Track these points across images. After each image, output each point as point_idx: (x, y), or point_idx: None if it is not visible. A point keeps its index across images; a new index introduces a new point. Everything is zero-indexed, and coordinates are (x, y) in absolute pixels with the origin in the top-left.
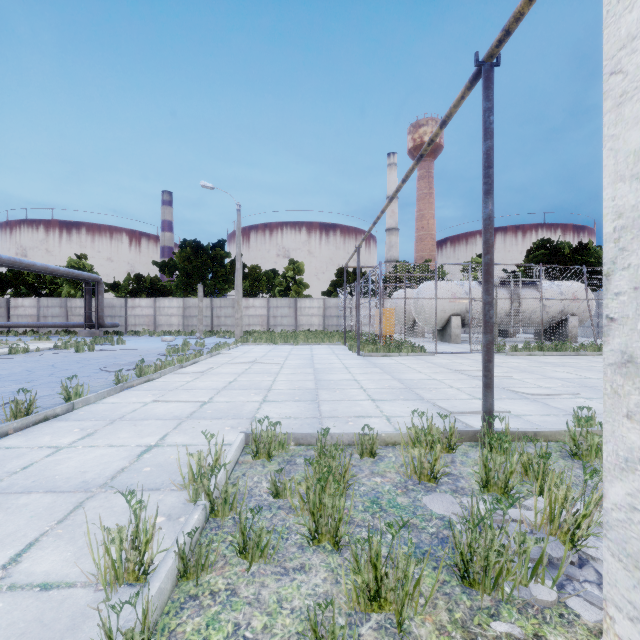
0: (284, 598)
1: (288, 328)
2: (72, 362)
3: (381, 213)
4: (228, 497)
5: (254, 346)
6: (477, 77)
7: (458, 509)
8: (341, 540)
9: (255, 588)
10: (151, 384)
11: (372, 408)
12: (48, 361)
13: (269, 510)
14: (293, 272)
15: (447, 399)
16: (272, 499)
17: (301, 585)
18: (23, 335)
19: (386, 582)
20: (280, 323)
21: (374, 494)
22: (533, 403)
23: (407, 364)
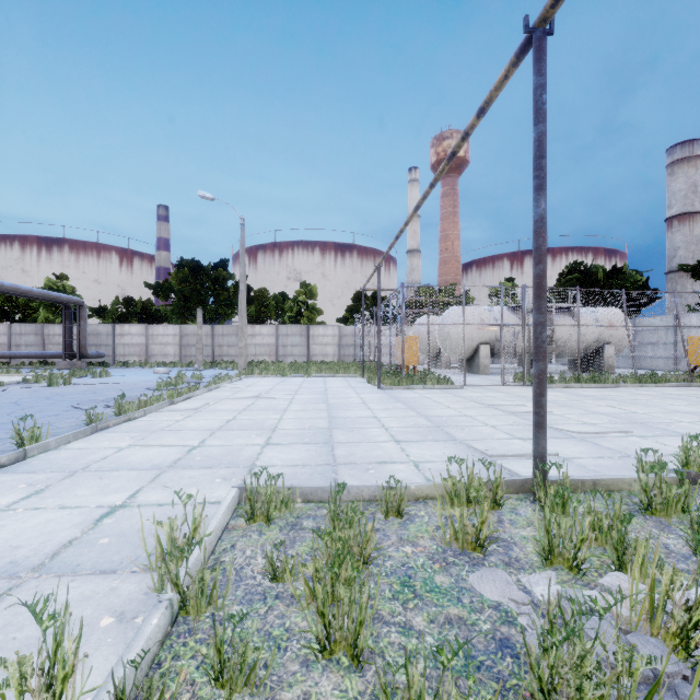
0: None
1: (299, 358)
2: (41, 398)
3: (405, 225)
4: (205, 587)
5: (260, 379)
6: (525, 49)
7: (517, 593)
8: (362, 654)
9: None
10: (132, 424)
11: (396, 451)
12: (11, 397)
13: (263, 601)
14: (305, 296)
15: (483, 439)
16: (268, 583)
17: None
18: None
19: None
20: (290, 353)
21: (404, 571)
22: (582, 443)
23: (433, 398)
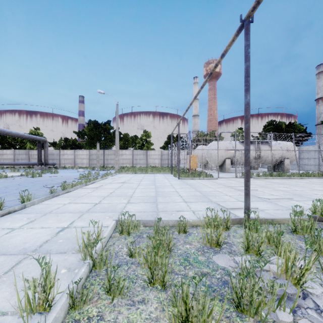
0: (131, 321)
1: (143, 165)
2: (29, 182)
3: (190, 105)
4: (103, 258)
5: (125, 174)
6: (241, 29)
7: (232, 263)
8: (166, 284)
9: (114, 314)
10: (69, 194)
11: (185, 206)
12: (16, 182)
13: (126, 265)
14: (145, 137)
15: (224, 201)
16: (128, 258)
17: (142, 312)
18: (6, 169)
19: (192, 312)
20: (139, 163)
21: (185, 255)
22: (269, 203)
23: (203, 183)
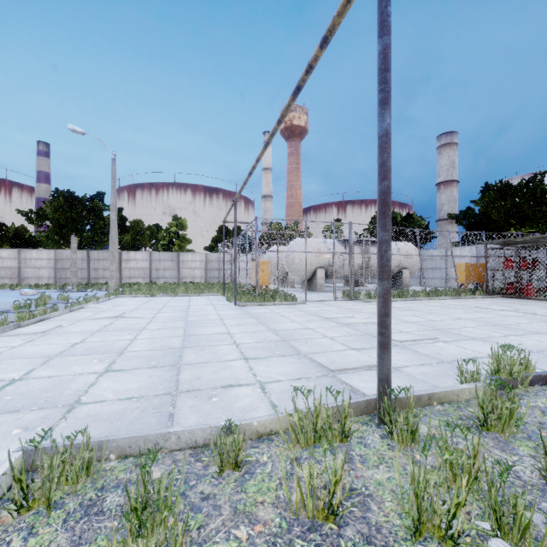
0: None
1: (171, 280)
2: None
3: (256, 162)
4: None
5: (129, 298)
6: None
7: None
8: None
9: None
10: None
11: (244, 371)
12: None
13: None
14: (176, 227)
15: (324, 352)
16: None
17: None
18: None
19: None
20: (163, 275)
21: None
22: (404, 351)
23: (281, 313)
